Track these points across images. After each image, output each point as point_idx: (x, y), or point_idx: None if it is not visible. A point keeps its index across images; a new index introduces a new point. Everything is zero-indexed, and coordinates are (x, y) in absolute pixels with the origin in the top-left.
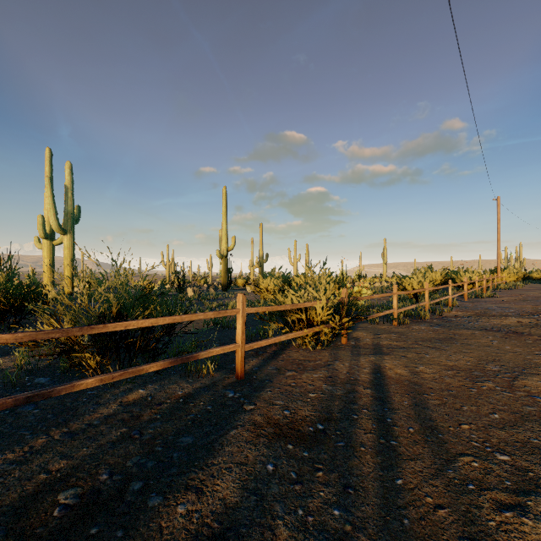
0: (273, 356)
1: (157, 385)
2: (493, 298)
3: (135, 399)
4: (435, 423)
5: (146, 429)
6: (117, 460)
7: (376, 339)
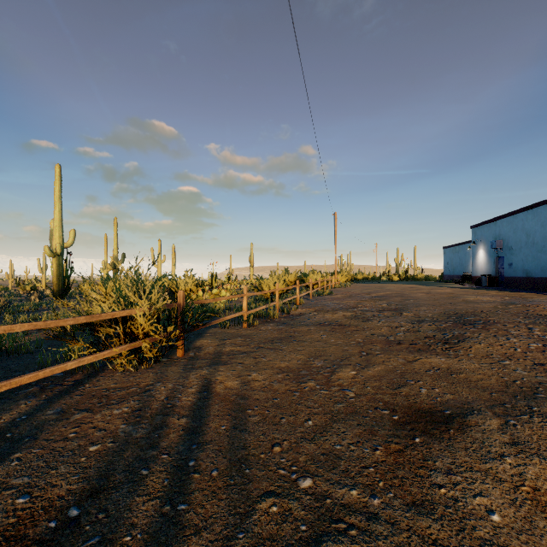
0: (69, 389)
1: None
2: (330, 296)
3: None
4: (247, 452)
5: None
6: None
7: (220, 346)
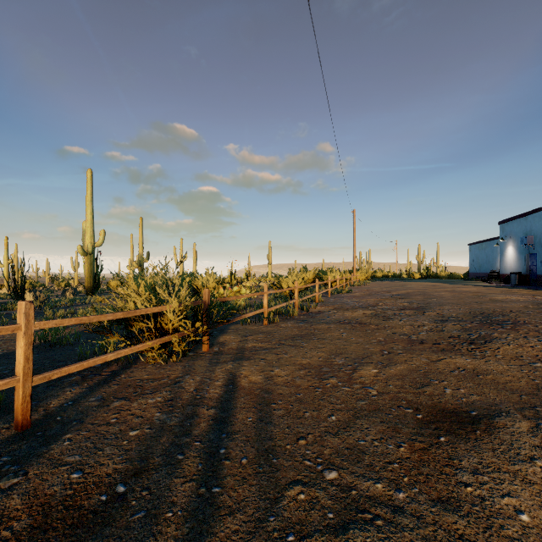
0: (107, 379)
1: None
2: (349, 294)
3: None
4: (274, 443)
5: None
6: None
7: (242, 342)
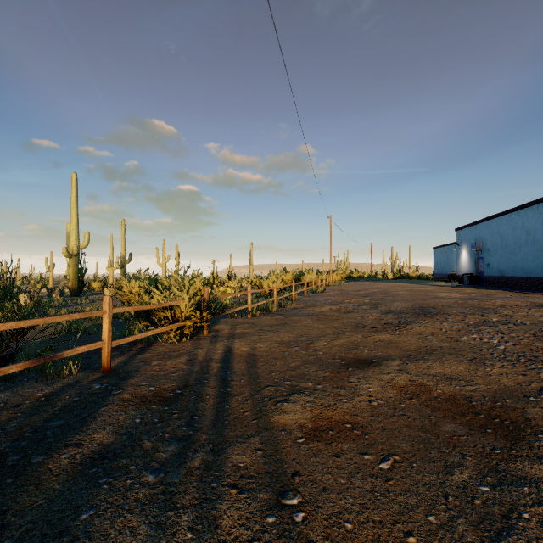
0: (139, 352)
1: (9, 392)
2: (323, 293)
3: None
4: (258, 375)
5: (8, 425)
6: None
7: (232, 329)
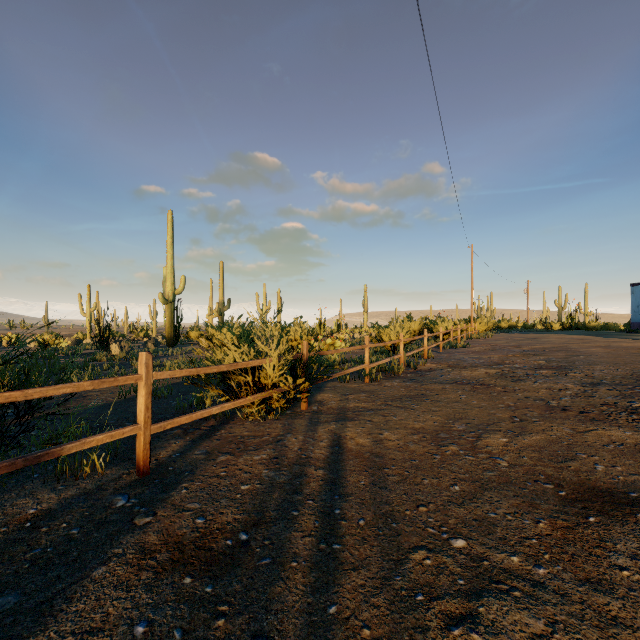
0: (208, 434)
1: None
2: (466, 349)
3: None
4: (391, 508)
5: None
6: None
7: (343, 401)
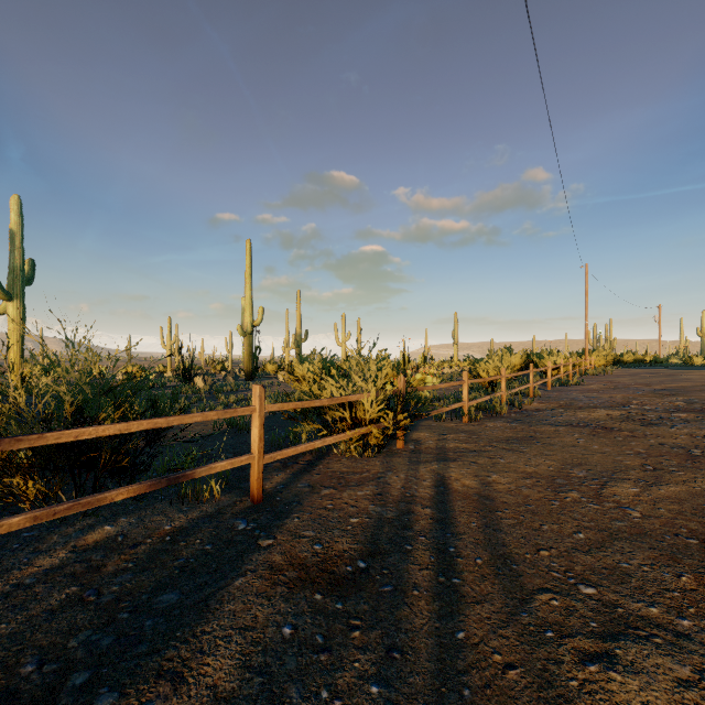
0: (306, 468)
1: (134, 518)
2: (580, 386)
3: (98, 540)
4: (509, 550)
5: (108, 586)
6: (55, 639)
7: (441, 441)
